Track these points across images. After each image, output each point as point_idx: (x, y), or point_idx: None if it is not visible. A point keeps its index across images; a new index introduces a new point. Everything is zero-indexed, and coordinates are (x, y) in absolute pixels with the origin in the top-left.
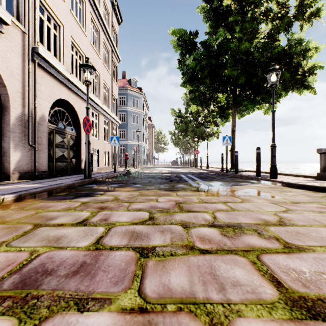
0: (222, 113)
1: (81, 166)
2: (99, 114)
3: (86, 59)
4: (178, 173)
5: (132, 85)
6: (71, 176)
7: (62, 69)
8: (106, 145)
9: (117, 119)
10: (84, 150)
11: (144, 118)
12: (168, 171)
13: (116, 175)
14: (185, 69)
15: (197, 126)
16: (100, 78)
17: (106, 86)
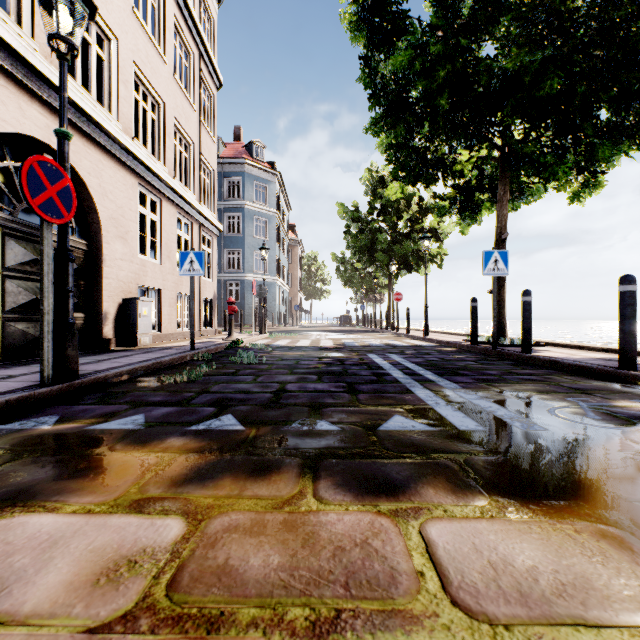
0: (464, 203)
1: (102, 331)
2: (161, 200)
3: (119, 48)
4: (362, 351)
5: (255, 156)
6: (38, 366)
7: (19, 39)
8: (182, 280)
9: (213, 219)
10: (113, 288)
11: (280, 227)
12: (334, 344)
13: (194, 357)
14: (378, 81)
15: (395, 240)
16: (166, 112)
17: (183, 136)
